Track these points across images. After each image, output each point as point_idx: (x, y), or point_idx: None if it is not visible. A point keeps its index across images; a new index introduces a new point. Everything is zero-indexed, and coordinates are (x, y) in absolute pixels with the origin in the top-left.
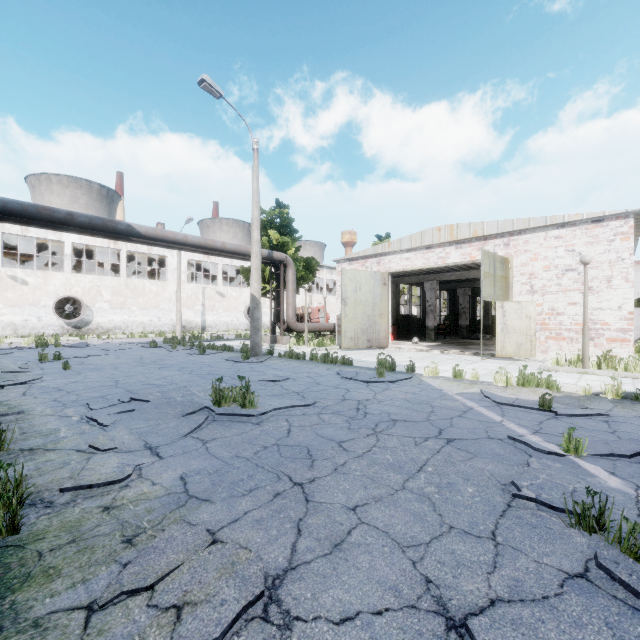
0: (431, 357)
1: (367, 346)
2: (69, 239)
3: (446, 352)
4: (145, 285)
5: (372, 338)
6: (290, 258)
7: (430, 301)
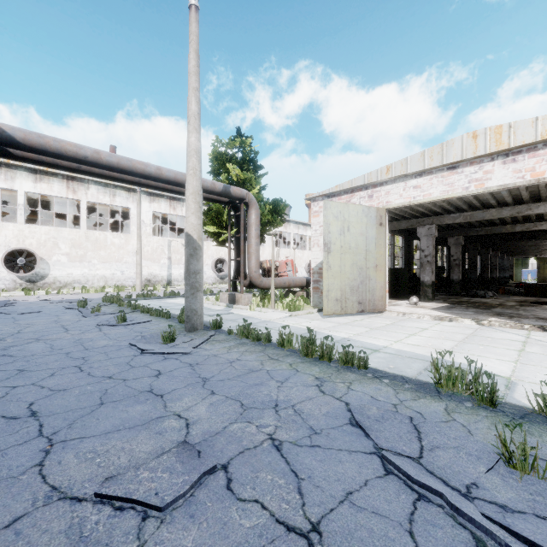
0: (481, 336)
1: (358, 310)
2: (22, 188)
3: (486, 323)
4: (107, 237)
5: (364, 299)
6: (253, 196)
7: (426, 250)
